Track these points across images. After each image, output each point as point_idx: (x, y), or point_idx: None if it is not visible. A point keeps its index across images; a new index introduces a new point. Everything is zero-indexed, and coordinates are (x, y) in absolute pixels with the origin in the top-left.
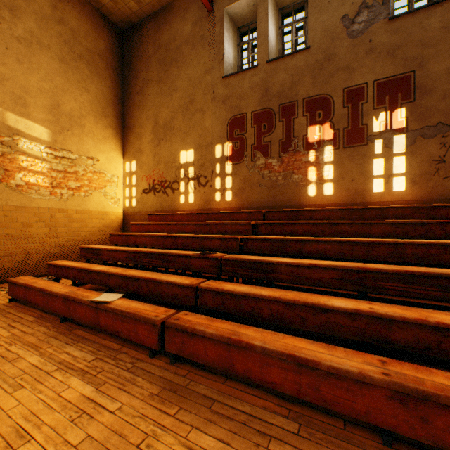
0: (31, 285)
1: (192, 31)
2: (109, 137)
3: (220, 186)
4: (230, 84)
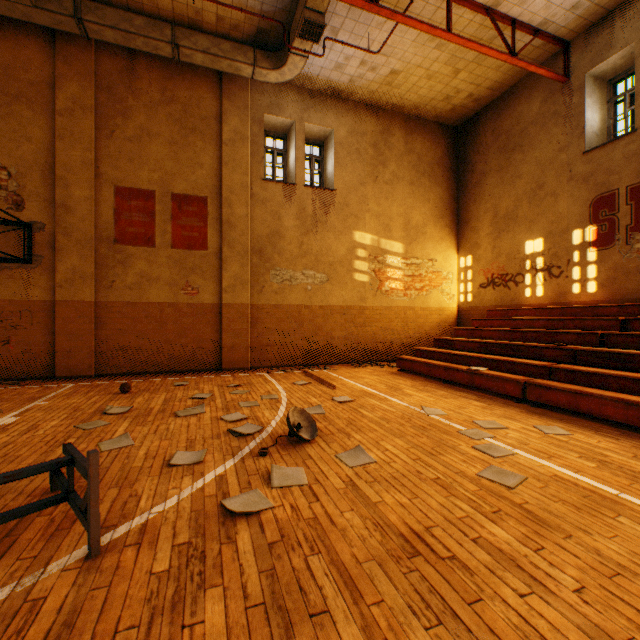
0: (416, 359)
1: (540, 110)
2: (444, 237)
3: (578, 277)
4: (593, 158)
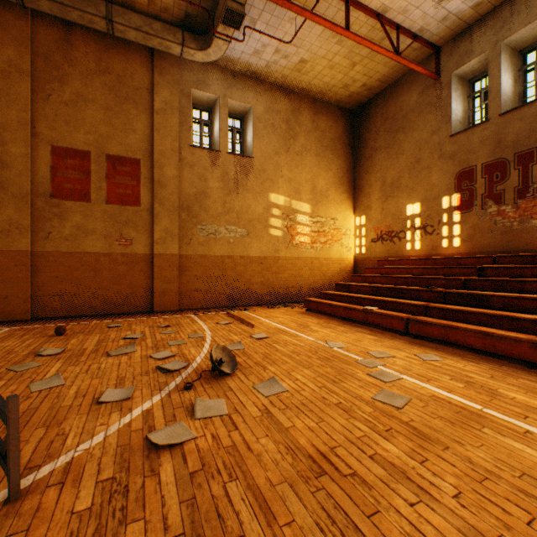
0: (321, 301)
1: (418, 100)
2: (343, 200)
3: (447, 234)
4: (457, 141)
